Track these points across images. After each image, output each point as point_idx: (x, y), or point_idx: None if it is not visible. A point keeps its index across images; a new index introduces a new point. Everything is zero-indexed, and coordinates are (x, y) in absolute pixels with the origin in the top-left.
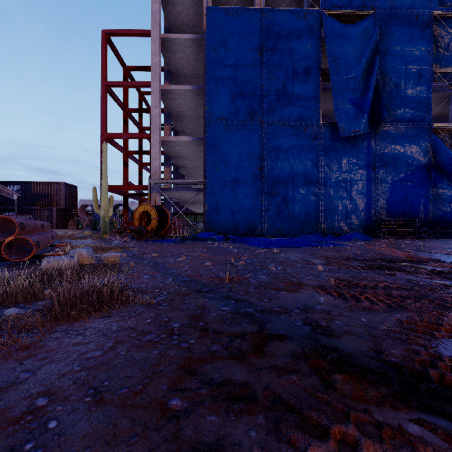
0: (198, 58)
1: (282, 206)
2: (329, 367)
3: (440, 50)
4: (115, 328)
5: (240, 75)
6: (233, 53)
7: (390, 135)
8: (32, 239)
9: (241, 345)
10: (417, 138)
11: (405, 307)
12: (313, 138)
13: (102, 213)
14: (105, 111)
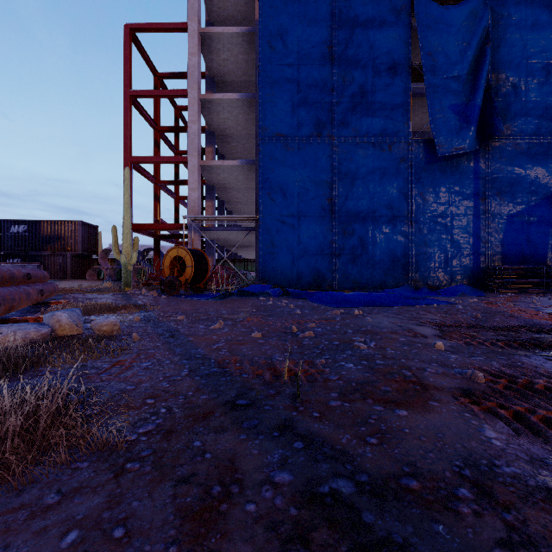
0: (249, 60)
1: (359, 250)
2: None
3: None
4: None
5: (303, 77)
6: (294, 48)
7: (506, 153)
8: None
9: None
10: (544, 156)
11: None
12: (401, 158)
13: (123, 259)
14: (130, 129)
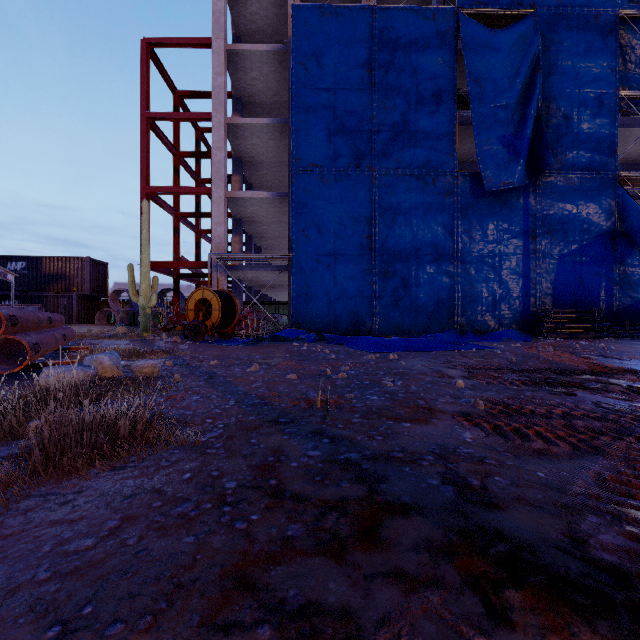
0: (281, 80)
1: (401, 291)
2: (495, 574)
3: (629, 66)
4: (129, 489)
5: (340, 102)
6: (330, 71)
7: (558, 188)
8: (27, 340)
9: (339, 524)
10: (596, 193)
11: (600, 449)
12: (446, 193)
13: (142, 302)
14: (147, 156)
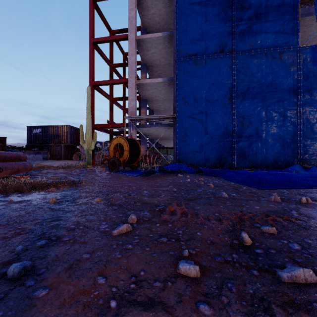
0: (169, 12)
1: (254, 137)
2: None
3: None
4: None
5: (209, 9)
6: None
7: None
8: None
9: None
10: None
11: None
12: (291, 63)
13: (86, 146)
14: (93, 64)
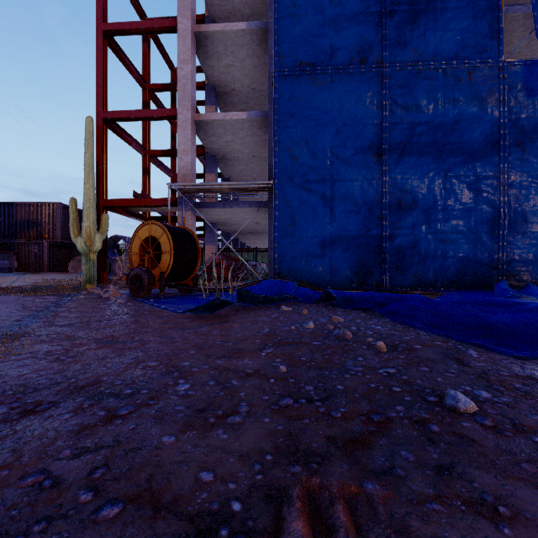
0: None
1: (422, 229)
2: None
3: None
4: None
5: None
6: None
7: None
8: None
9: None
10: None
11: None
12: (488, 91)
13: (80, 244)
14: (104, 77)
